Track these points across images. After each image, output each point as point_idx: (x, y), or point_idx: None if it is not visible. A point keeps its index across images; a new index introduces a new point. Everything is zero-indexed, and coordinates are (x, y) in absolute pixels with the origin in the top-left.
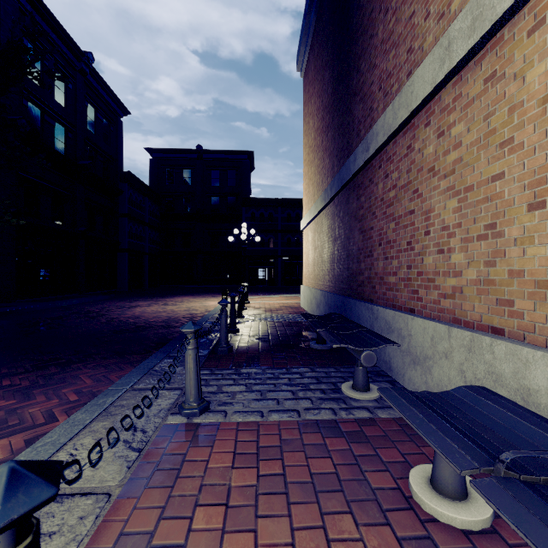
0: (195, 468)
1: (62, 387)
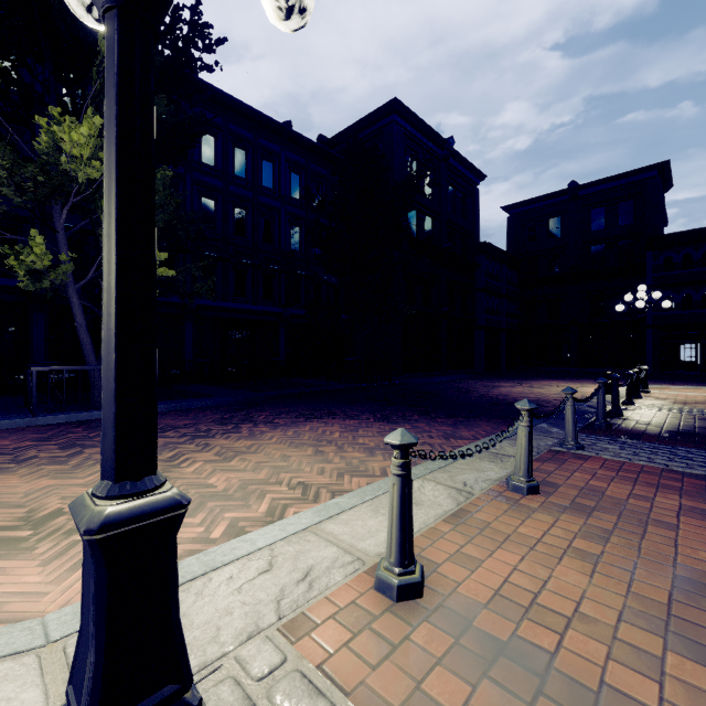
0: (573, 465)
1: (473, 428)
